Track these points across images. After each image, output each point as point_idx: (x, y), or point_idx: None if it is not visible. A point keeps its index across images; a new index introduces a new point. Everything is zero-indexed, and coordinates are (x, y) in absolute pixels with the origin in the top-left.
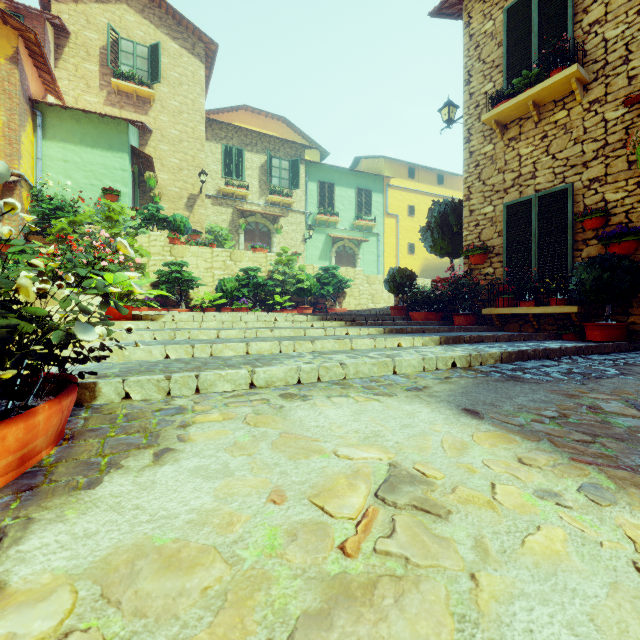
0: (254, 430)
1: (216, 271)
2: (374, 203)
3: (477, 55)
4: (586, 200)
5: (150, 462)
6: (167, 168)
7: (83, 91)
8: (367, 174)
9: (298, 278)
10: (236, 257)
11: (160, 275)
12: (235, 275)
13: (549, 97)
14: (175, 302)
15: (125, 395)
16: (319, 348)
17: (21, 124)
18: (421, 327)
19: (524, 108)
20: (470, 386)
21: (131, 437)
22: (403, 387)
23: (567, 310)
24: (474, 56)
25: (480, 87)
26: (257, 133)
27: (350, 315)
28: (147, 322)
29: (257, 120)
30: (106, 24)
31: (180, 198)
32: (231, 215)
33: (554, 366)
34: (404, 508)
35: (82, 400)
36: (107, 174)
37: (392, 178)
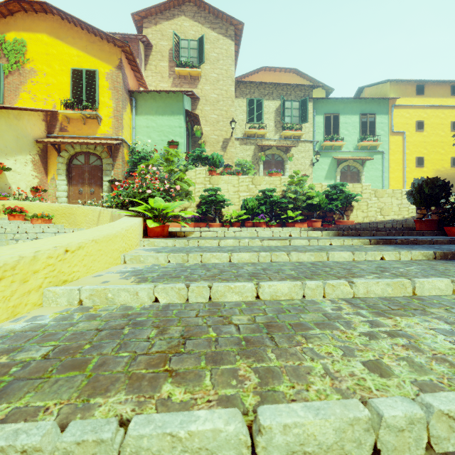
0: None
1: (241, 193)
2: (378, 124)
3: None
4: None
5: None
6: (209, 122)
7: (159, 81)
8: (371, 99)
9: (308, 195)
10: (256, 181)
11: (201, 198)
12: (255, 196)
13: None
14: (212, 218)
15: None
16: (361, 293)
17: (123, 107)
18: None
19: None
20: None
21: None
22: None
23: None
24: None
25: None
26: (273, 84)
27: (365, 229)
28: (174, 240)
29: (273, 76)
30: (172, 33)
31: (217, 142)
32: (253, 151)
33: None
34: None
35: None
36: (171, 131)
37: (398, 98)
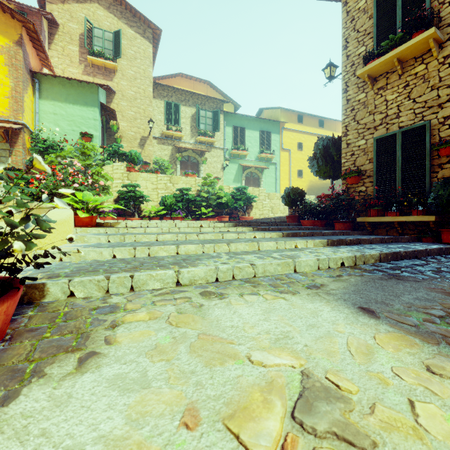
0: (175, 331)
1: (160, 191)
2: (273, 141)
3: (352, 26)
4: (441, 133)
5: (73, 369)
6: (126, 118)
7: (68, 65)
8: (268, 120)
9: (218, 195)
10: (174, 180)
11: (120, 194)
12: (173, 193)
13: (411, 55)
14: (131, 213)
15: (71, 293)
16: (233, 249)
17: (24, 88)
18: (311, 232)
19: (390, 64)
20: (360, 284)
21: (63, 338)
22: (304, 285)
23: (426, 219)
24: (350, 27)
25: (355, 50)
26: (189, 92)
27: (256, 222)
28: (106, 228)
29: (189, 83)
30: (84, 18)
31: (135, 139)
32: (171, 151)
33: (424, 265)
34: (324, 437)
35: (32, 298)
36: (84, 123)
37: (286, 123)
